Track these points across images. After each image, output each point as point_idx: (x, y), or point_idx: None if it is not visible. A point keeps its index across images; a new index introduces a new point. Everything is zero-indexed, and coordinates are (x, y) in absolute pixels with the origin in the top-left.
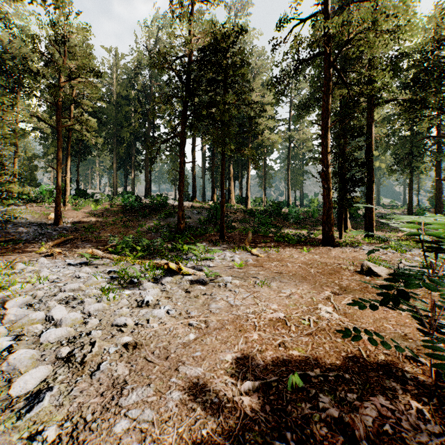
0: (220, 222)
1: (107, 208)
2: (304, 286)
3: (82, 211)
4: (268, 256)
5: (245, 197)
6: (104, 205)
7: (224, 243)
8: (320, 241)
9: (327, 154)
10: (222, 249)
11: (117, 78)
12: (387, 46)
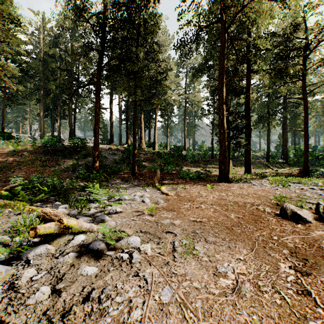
0: (132, 161)
1: (28, 148)
2: (242, 250)
3: (1, 151)
4: (177, 194)
5: (153, 142)
6: (26, 146)
7: (135, 180)
8: (215, 177)
9: (223, 105)
10: (133, 186)
11: (44, 39)
12: (272, 16)
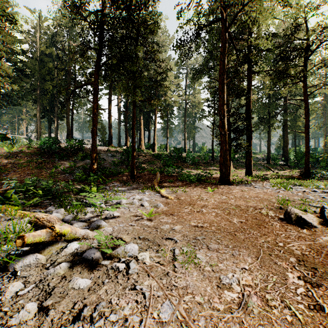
0: (131, 163)
1: (24, 150)
2: (247, 258)
3: None
4: (177, 197)
5: (153, 143)
6: (21, 148)
7: (134, 183)
8: (215, 179)
9: (224, 105)
10: (132, 189)
11: (40, 38)
12: (273, 16)
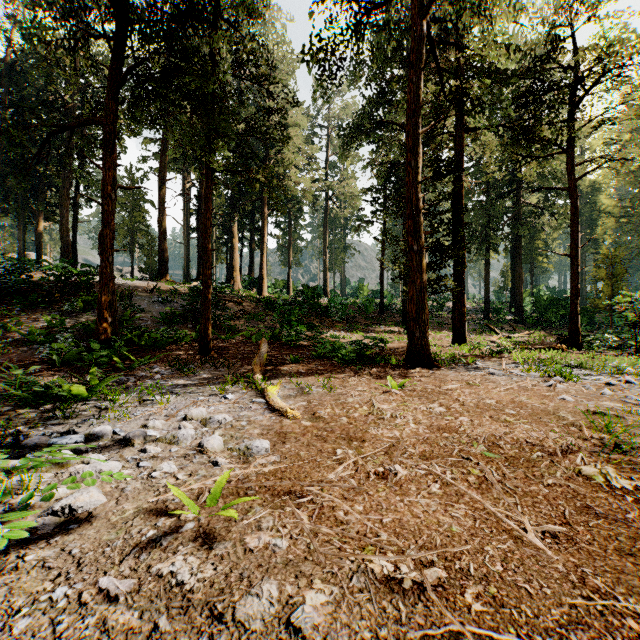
0: (201, 318)
1: None
2: None
3: None
4: (310, 410)
5: (259, 277)
6: None
7: (206, 366)
8: (394, 354)
9: (418, 185)
10: (194, 384)
11: None
12: None
